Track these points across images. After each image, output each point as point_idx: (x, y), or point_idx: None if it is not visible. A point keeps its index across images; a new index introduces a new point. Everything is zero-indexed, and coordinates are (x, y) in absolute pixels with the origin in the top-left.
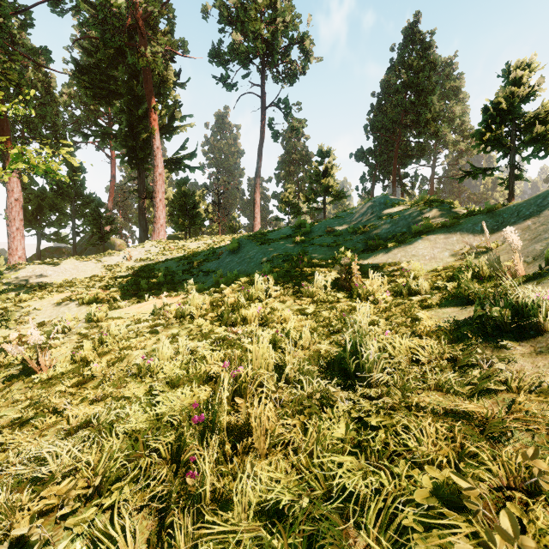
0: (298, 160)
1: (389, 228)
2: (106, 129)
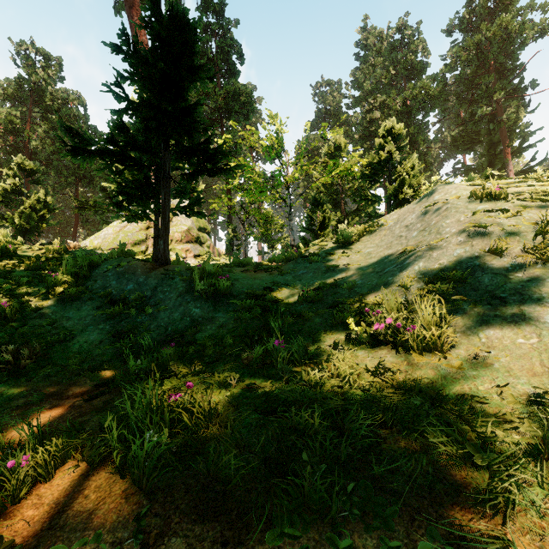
0: None
1: None
2: (469, 167)
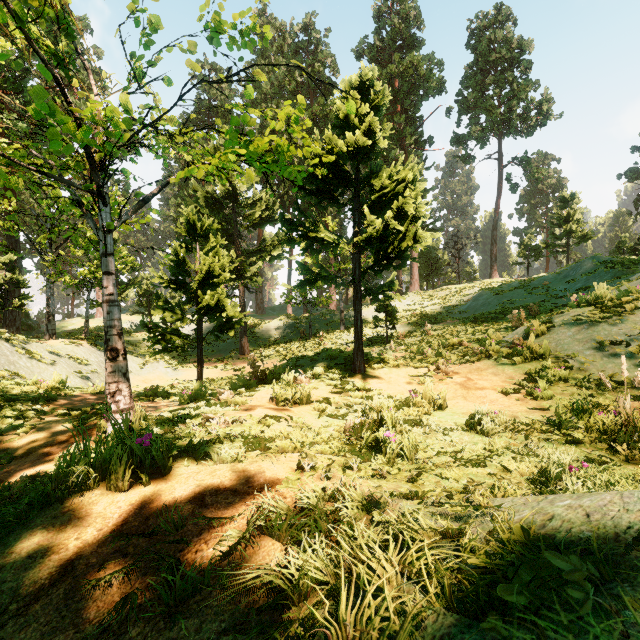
0: (547, 190)
1: (583, 283)
2: None
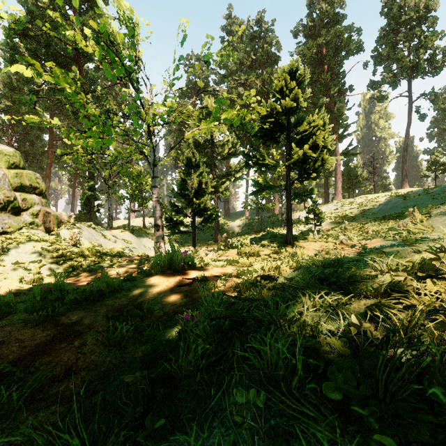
0: None
1: None
2: None
